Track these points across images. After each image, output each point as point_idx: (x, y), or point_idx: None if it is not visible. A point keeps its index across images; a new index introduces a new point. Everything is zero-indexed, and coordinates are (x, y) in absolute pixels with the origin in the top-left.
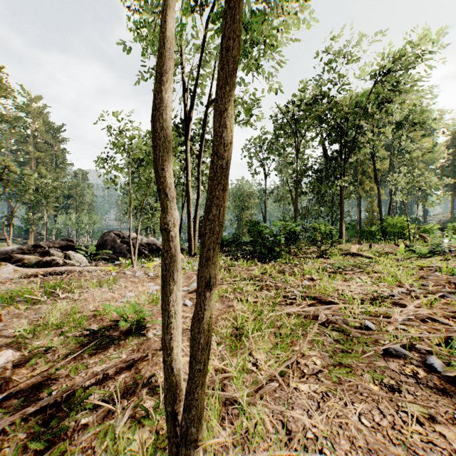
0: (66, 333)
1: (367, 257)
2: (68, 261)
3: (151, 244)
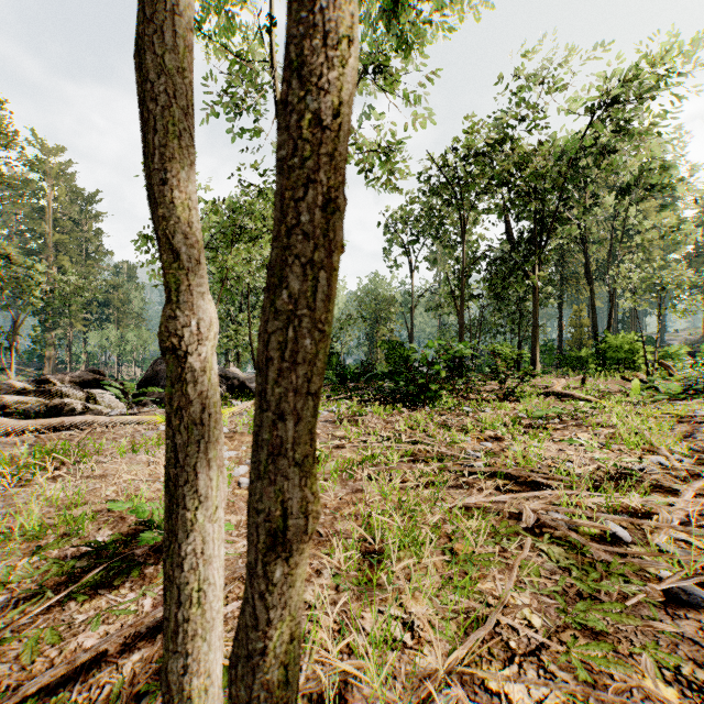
0: (47, 549)
1: (581, 399)
2: (91, 406)
3: (231, 377)
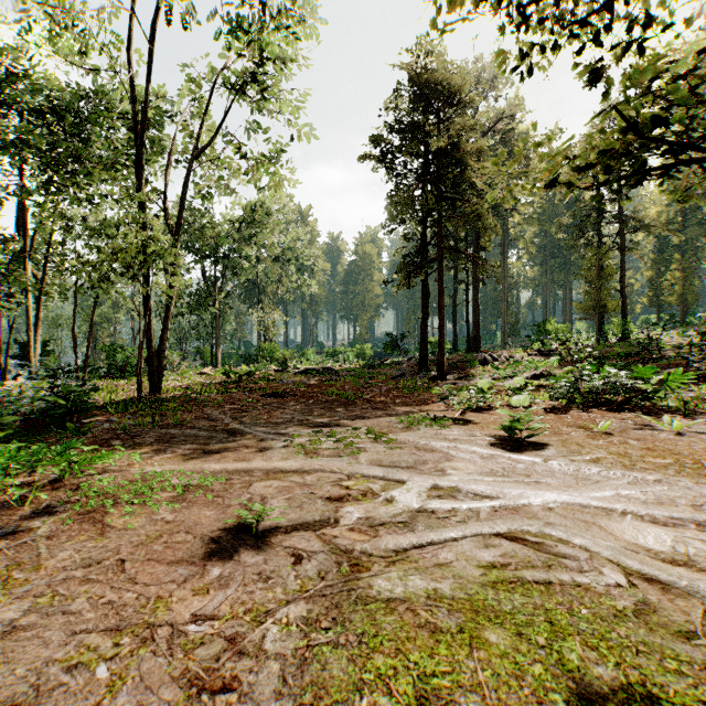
0: None
1: (209, 374)
2: None
3: None
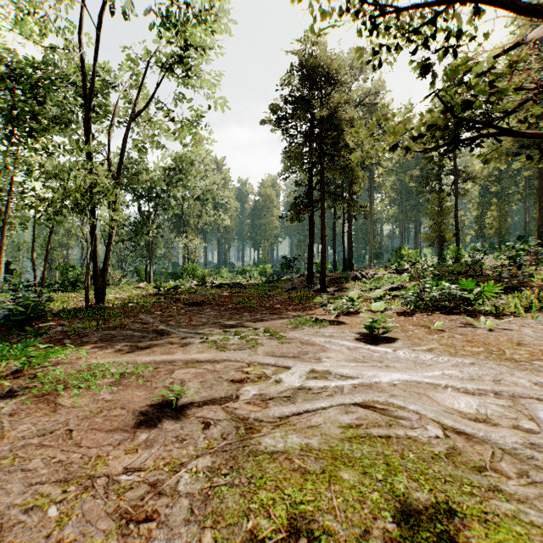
0: None
1: (144, 288)
2: None
3: None
